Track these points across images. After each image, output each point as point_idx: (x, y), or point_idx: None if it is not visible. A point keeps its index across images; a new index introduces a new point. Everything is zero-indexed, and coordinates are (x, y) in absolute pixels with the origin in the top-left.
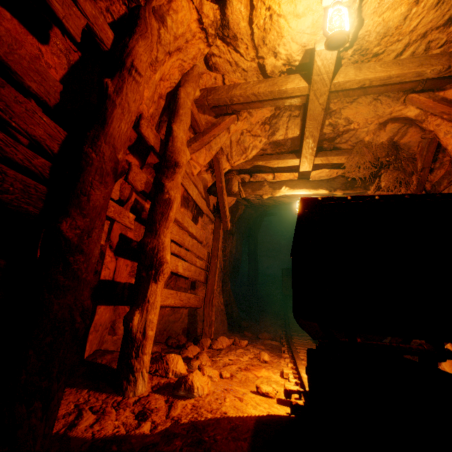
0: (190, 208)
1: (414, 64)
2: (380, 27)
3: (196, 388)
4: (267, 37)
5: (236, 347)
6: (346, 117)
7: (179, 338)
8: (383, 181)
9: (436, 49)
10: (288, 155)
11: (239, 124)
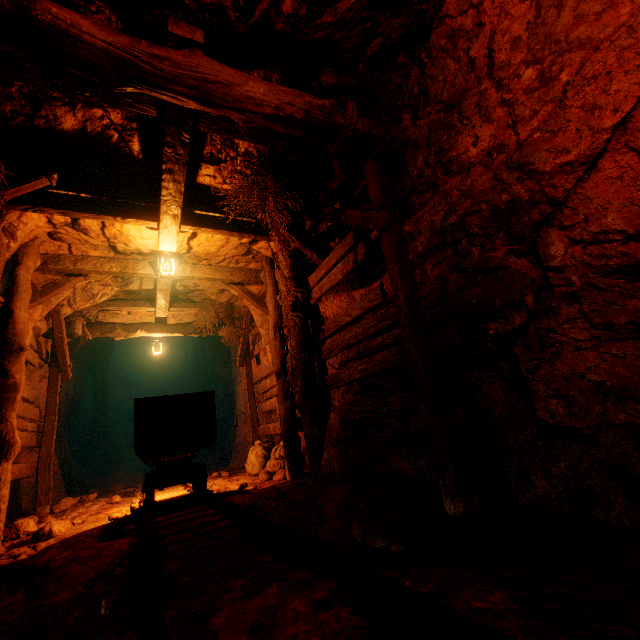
0: None
1: (228, 273)
2: (205, 251)
3: (55, 531)
4: (118, 238)
5: (85, 503)
6: (194, 282)
7: None
8: (223, 332)
9: (242, 263)
10: (144, 303)
11: (88, 281)
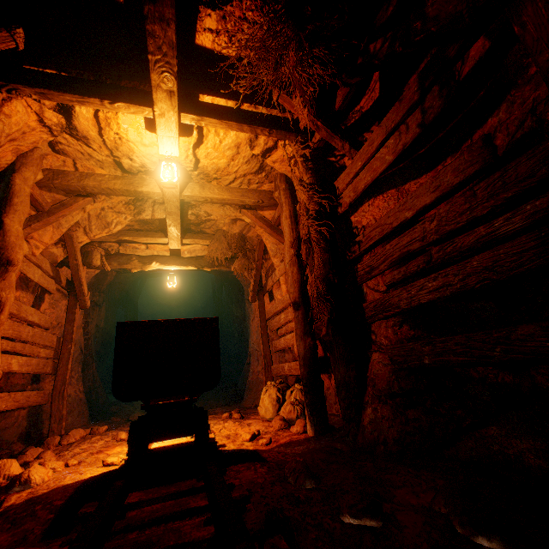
0: (31, 289)
1: (239, 194)
2: (213, 165)
3: (34, 479)
4: (120, 147)
5: (93, 436)
6: (206, 211)
7: (14, 447)
8: (235, 265)
9: (254, 184)
10: (157, 234)
11: (98, 204)
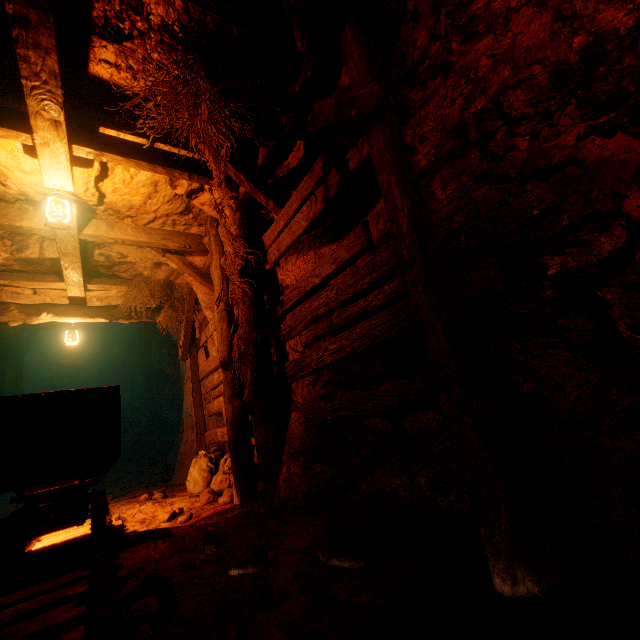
0: None
1: (161, 237)
2: (125, 202)
3: None
4: None
5: None
6: (119, 251)
7: None
8: (160, 317)
9: (181, 225)
10: (49, 277)
11: None
